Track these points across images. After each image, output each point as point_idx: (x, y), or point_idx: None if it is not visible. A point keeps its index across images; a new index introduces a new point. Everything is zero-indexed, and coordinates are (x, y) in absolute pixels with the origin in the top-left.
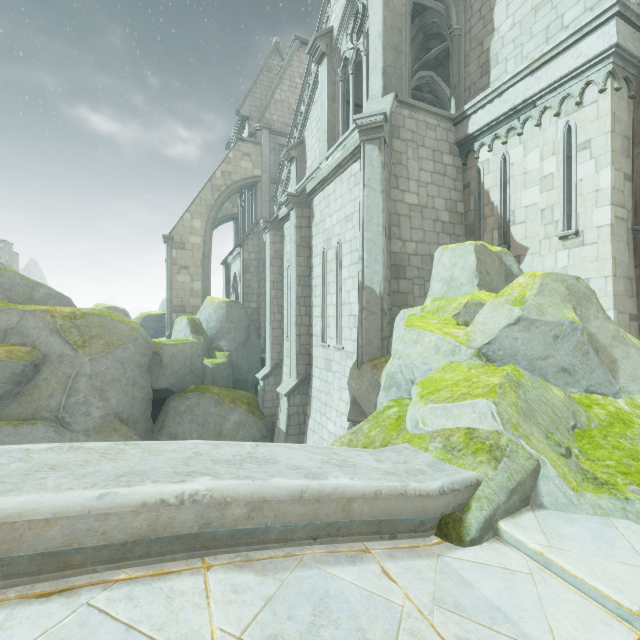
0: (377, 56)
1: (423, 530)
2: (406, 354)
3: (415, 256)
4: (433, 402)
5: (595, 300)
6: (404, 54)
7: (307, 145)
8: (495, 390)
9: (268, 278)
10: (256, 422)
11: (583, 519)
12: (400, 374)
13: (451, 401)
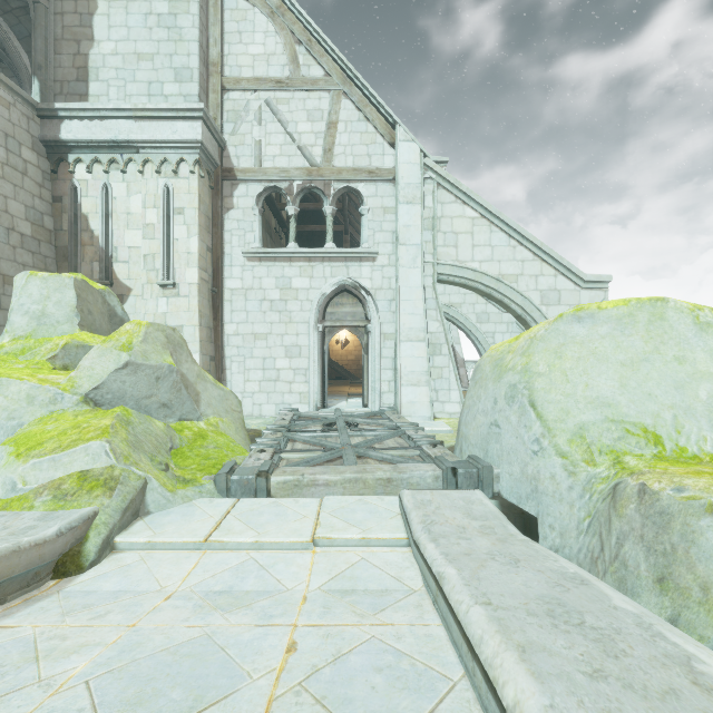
0: None
1: (38, 581)
2: None
3: None
4: (37, 457)
5: (186, 347)
6: None
7: None
8: (108, 430)
9: None
10: None
11: (177, 509)
12: None
13: (61, 450)
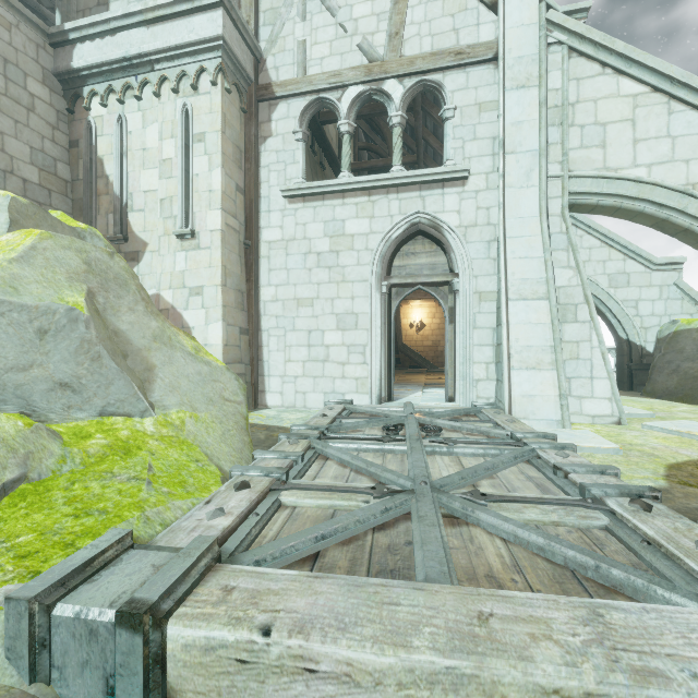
0: None
1: None
2: None
3: None
4: None
5: (135, 287)
6: None
7: None
8: None
9: None
10: None
11: None
12: None
13: None
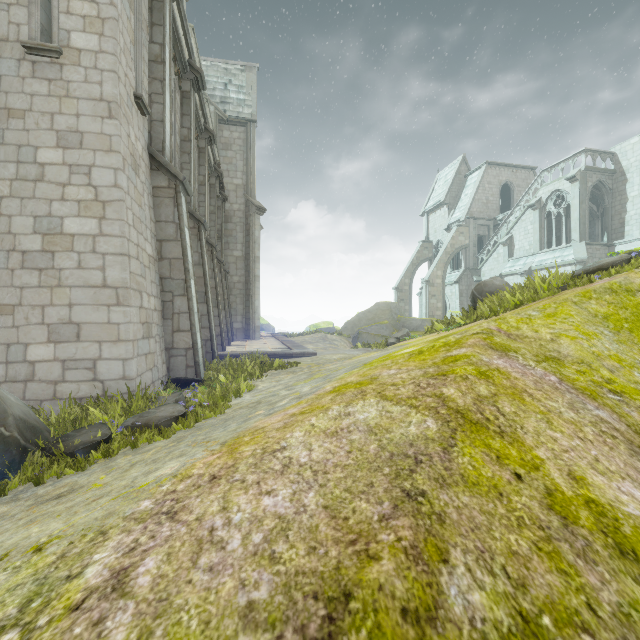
0: (576, 226)
1: None
2: None
3: None
4: None
5: None
6: (586, 224)
7: (515, 238)
8: None
9: None
10: None
11: None
12: None
13: None
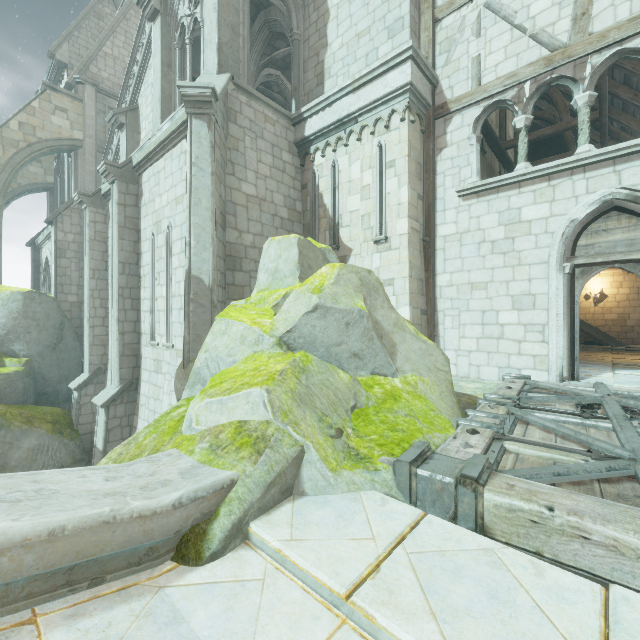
0: (212, 29)
1: (154, 558)
2: (213, 346)
3: (253, 249)
4: (210, 396)
5: (382, 292)
6: (242, 38)
7: (141, 114)
8: (273, 377)
9: (86, 264)
10: (65, 444)
11: (337, 499)
12: (206, 369)
13: (228, 393)
